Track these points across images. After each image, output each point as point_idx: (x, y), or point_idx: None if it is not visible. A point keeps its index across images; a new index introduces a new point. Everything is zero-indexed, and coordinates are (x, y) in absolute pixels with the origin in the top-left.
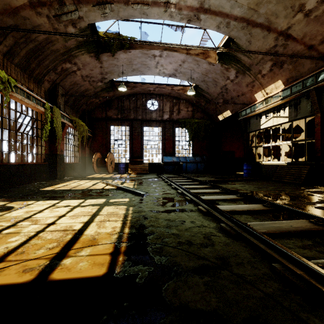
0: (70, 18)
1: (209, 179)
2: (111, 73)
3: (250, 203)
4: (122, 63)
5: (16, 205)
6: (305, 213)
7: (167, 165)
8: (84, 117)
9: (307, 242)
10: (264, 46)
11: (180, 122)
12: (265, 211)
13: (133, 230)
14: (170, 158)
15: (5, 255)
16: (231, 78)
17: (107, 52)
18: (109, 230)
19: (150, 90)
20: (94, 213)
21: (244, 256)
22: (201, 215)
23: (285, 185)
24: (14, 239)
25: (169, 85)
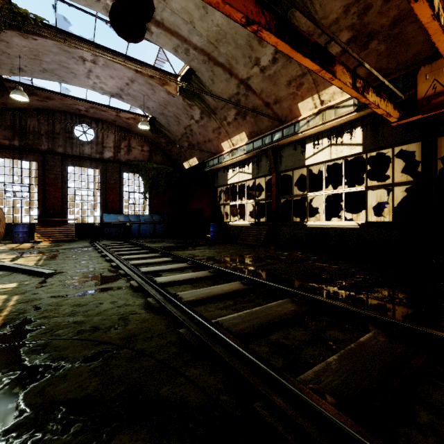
0: None
1: (167, 245)
2: None
3: (199, 271)
4: (18, 53)
5: None
6: (240, 275)
7: (106, 227)
8: None
9: (229, 303)
10: (227, 90)
11: (131, 165)
12: (208, 277)
13: (5, 329)
14: (114, 217)
15: None
16: (195, 118)
17: None
18: None
19: (79, 109)
20: None
21: (158, 330)
22: (131, 292)
23: (247, 247)
24: None
25: (113, 108)
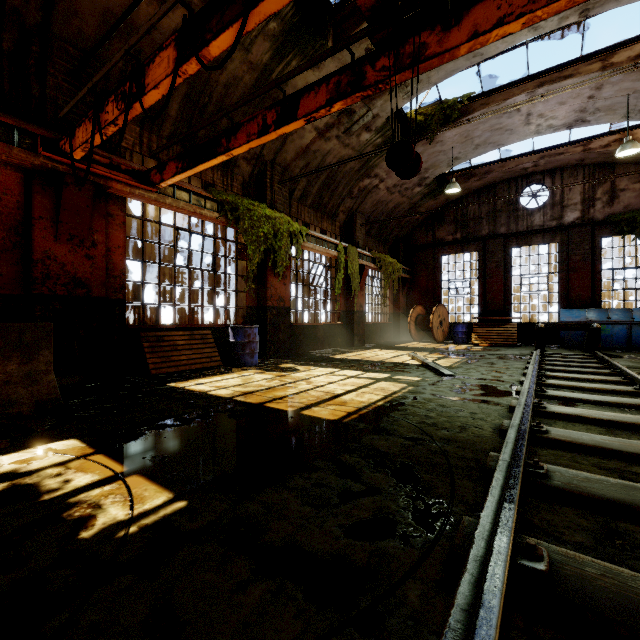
0: (362, 124)
1: None
2: (435, 166)
3: None
4: (451, 145)
5: (302, 368)
6: None
7: (554, 329)
8: (396, 248)
9: (633, 469)
10: None
11: (616, 222)
12: None
13: (387, 404)
14: (578, 314)
15: (283, 397)
16: None
17: (422, 140)
18: (363, 400)
19: (524, 168)
20: (364, 385)
21: (480, 447)
22: (503, 411)
23: None
24: (291, 390)
25: (577, 142)
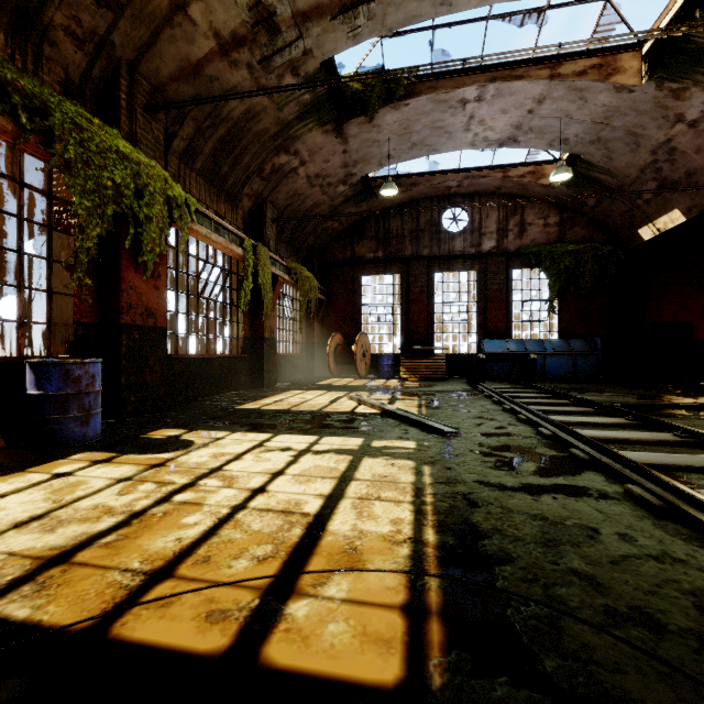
0: (288, 58)
1: (620, 399)
2: (365, 161)
3: None
4: (388, 135)
5: (198, 438)
6: None
7: (494, 360)
8: (310, 261)
9: None
10: None
11: (525, 254)
12: None
13: (449, 539)
14: (499, 344)
15: (176, 560)
16: (689, 118)
17: (358, 117)
18: (386, 528)
19: (449, 187)
20: (344, 473)
21: None
22: (647, 515)
23: None
24: (193, 520)
25: (498, 167)
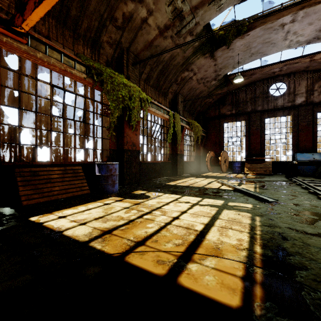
0: (188, 29)
1: None
2: (225, 67)
3: None
4: (237, 52)
5: (151, 195)
6: None
7: (303, 165)
8: (198, 118)
9: None
10: None
11: None
12: None
13: (268, 252)
14: (307, 156)
15: (145, 239)
16: None
17: (221, 47)
18: (234, 242)
19: (273, 72)
20: (214, 215)
21: None
22: None
23: None
24: (151, 226)
25: (306, 56)
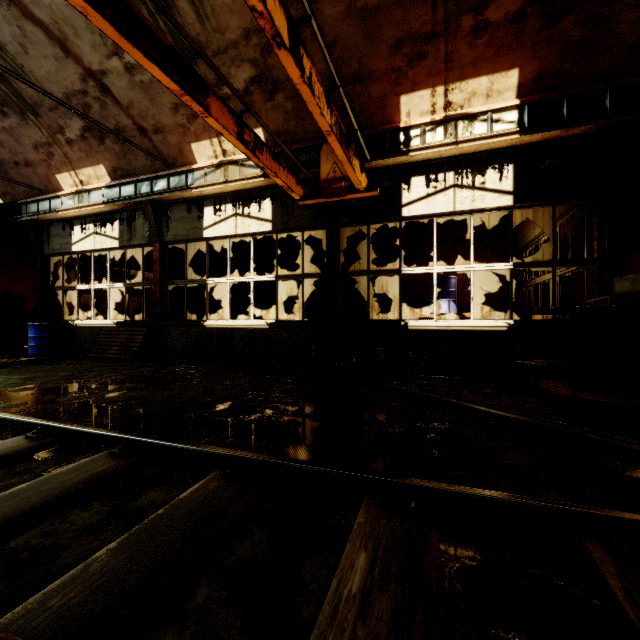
0: None
1: None
2: None
3: None
4: None
5: None
6: (29, 423)
7: None
8: None
9: None
10: (61, 79)
11: None
12: None
13: None
14: None
15: None
16: None
17: None
18: None
19: None
20: None
21: None
22: None
23: (103, 364)
24: None
25: None
